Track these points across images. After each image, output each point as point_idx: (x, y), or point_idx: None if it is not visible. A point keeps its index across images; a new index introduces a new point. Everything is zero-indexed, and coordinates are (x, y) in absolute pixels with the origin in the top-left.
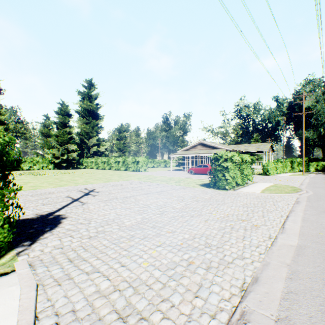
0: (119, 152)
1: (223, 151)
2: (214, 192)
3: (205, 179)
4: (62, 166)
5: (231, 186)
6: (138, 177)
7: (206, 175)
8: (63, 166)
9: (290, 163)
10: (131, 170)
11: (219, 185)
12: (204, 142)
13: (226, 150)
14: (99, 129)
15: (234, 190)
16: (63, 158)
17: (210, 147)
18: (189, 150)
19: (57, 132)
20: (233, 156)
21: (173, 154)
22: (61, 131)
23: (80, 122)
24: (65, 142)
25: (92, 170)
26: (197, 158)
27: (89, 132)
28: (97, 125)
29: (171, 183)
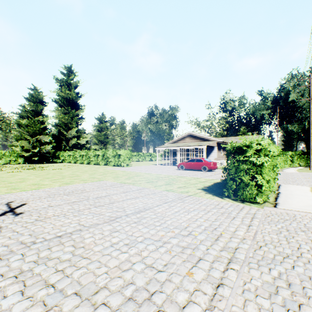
0: (100, 145)
1: (215, 143)
2: (242, 212)
3: (203, 177)
4: (34, 160)
5: (266, 197)
6: (116, 176)
7: (200, 172)
8: (36, 160)
9: (290, 157)
10: (112, 165)
11: (244, 196)
12: (194, 133)
13: (218, 142)
14: (79, 120)
15: (275, 206)
16: (34, 151)
17: (201, 138)
18: (177, 142)
19: (27, 122)
20: (268, 145)
21: (159, 147)
22: (32, 120)
23: (58, 112)
24: (37, 133)
25: (67, 165)
26: (186, 151)
27: (68, 123)
28: (77, 116)
29: (160, 185)
